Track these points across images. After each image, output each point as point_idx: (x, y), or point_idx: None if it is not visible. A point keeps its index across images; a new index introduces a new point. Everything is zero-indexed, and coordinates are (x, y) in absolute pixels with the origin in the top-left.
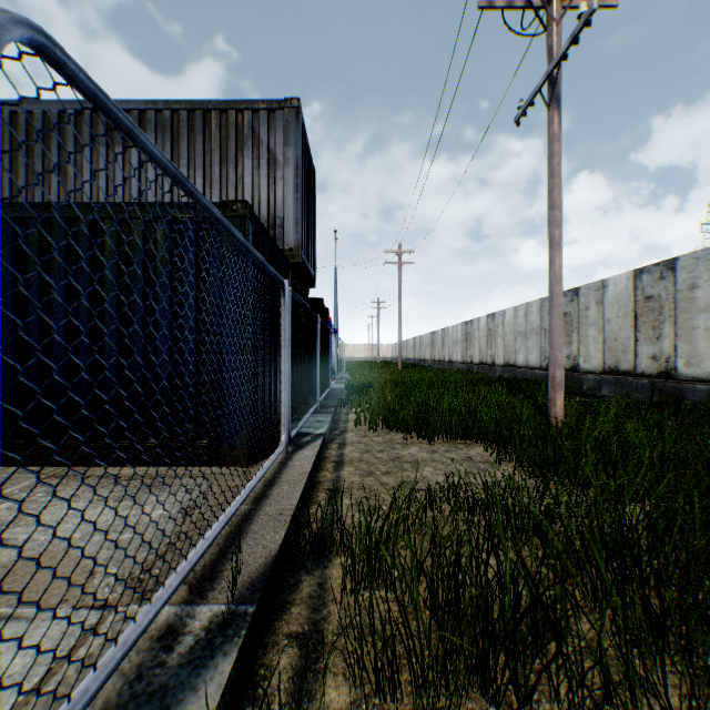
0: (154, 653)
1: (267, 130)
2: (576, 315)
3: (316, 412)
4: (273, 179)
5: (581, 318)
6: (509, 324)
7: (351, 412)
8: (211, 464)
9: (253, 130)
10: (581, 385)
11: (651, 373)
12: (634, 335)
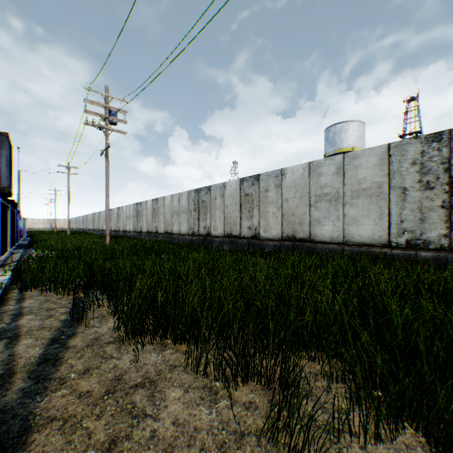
0: (4, 263)
1: None
2: (141, 212)
3: (16, 249)
4: None
5: (143, 213)
6: (125, 213)
7: (34, 249)
8: None
9: None
10: (142, 237)
11: (155, 232)
12: (152, 220)
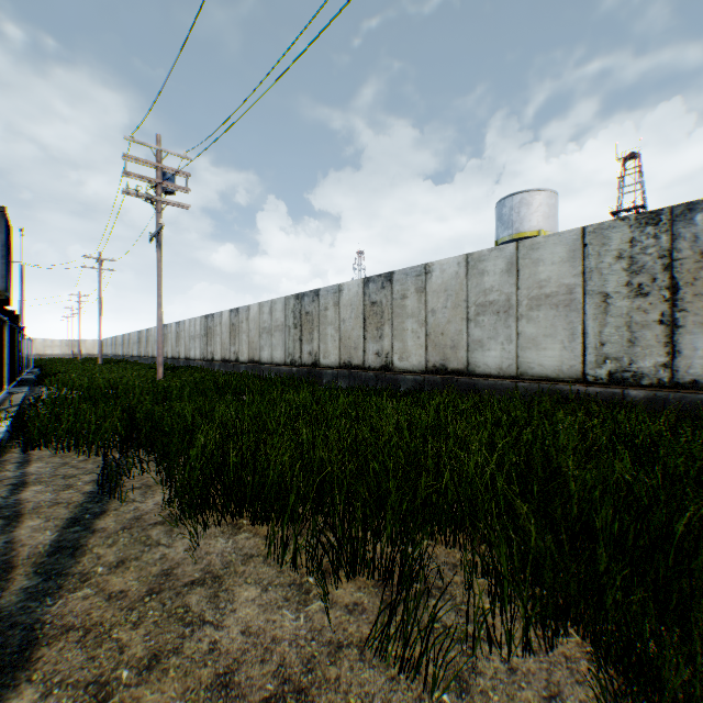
0: None
1: None
2: (214, 329)
3: (17, 387)
4: None
5: (215, 331)
6: (188, 330)
7: (45, 387)
8: None
9: None
10: (215, 368)
11: (234, 360)
12: (230, 342)
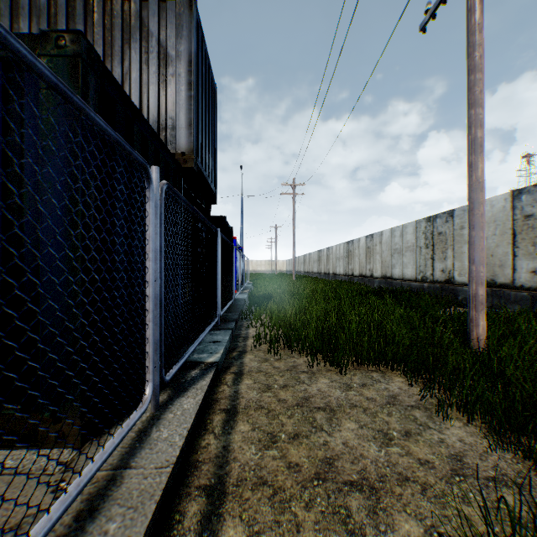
0: None
1: (157, 21)
2: (451, 234)
3: (215, 327)
4: (164, 76)
5: (456, 237)
6: (386, 243)
7: (251, 326)
8: (26, 441)
9: (141, 21)
10: (457, 296)
11: (532, 286)
12: (512, 251)
